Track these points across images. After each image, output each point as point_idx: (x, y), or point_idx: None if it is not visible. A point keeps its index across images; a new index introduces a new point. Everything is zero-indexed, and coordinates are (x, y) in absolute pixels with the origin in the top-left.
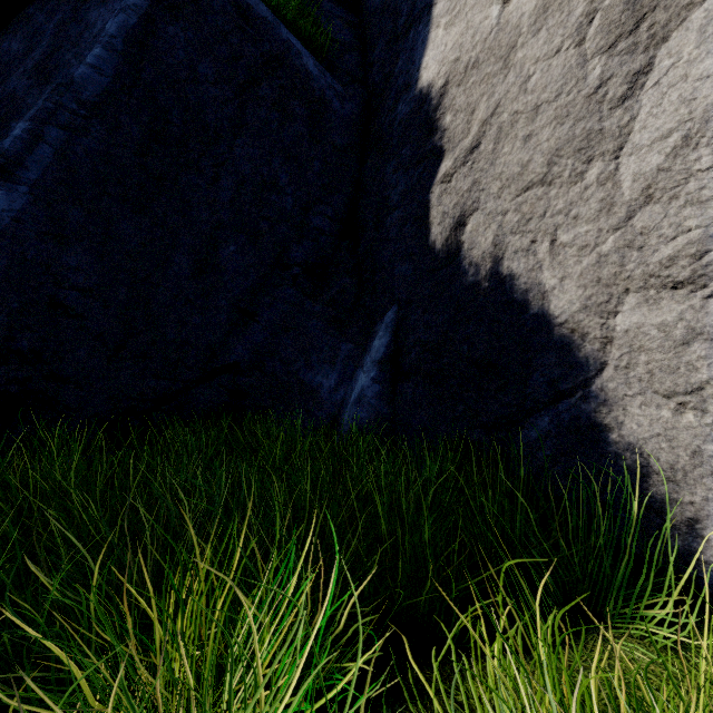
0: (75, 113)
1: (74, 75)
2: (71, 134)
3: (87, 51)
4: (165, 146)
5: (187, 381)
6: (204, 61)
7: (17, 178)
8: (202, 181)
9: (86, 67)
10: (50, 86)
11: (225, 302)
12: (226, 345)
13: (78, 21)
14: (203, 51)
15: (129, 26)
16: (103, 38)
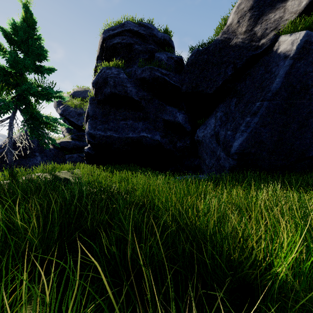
0: (270, 96)
1: (271, 88)
2: (269, 101)
3: (274, 80)
4: (293, 95)
5: (291, 162)
6: (309, 67)
7: (257, 115)
8: (304, 101)
9: (274, 85)
10: (264, 92)
11: (309, 136)
12: (308, 150)
13: (267, 72)
14: (309, 65)
15: (286, 70)
16: (278, 76)
